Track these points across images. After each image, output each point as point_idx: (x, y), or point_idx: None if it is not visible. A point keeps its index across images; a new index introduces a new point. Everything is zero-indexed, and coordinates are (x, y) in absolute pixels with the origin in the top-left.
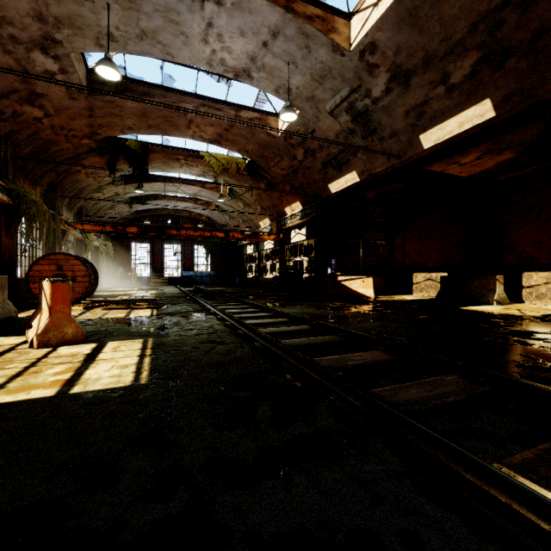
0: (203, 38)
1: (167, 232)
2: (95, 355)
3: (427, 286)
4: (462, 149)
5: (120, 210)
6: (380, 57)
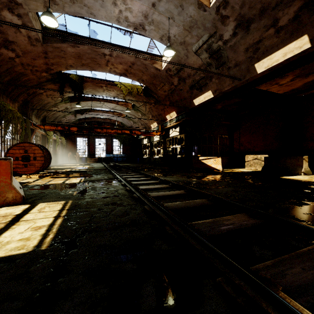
0: (113, 1)
1: (95, 130)
2: (22, 216)
3: (254, 163)
4: (283, 73)
5: (69, 118)
6: (230, 10)
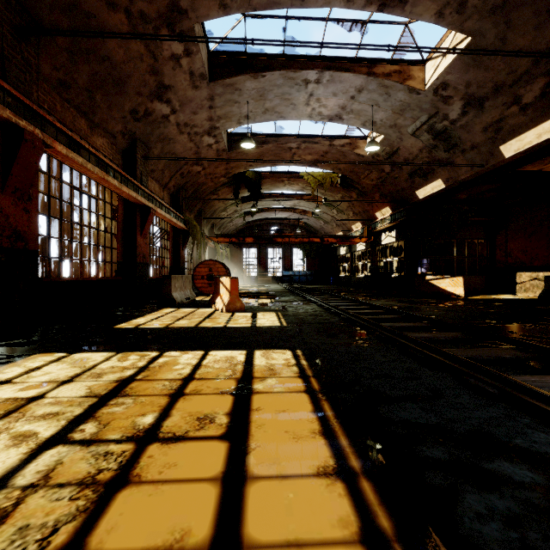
0: (306, 103)
1: (274, 240)
2: (256, 317)
3: (533, 286)
4: None
5: (236, 222)
6: (453, 91)
